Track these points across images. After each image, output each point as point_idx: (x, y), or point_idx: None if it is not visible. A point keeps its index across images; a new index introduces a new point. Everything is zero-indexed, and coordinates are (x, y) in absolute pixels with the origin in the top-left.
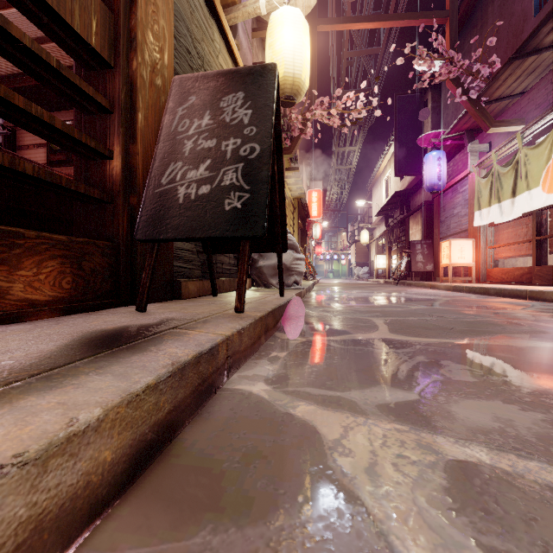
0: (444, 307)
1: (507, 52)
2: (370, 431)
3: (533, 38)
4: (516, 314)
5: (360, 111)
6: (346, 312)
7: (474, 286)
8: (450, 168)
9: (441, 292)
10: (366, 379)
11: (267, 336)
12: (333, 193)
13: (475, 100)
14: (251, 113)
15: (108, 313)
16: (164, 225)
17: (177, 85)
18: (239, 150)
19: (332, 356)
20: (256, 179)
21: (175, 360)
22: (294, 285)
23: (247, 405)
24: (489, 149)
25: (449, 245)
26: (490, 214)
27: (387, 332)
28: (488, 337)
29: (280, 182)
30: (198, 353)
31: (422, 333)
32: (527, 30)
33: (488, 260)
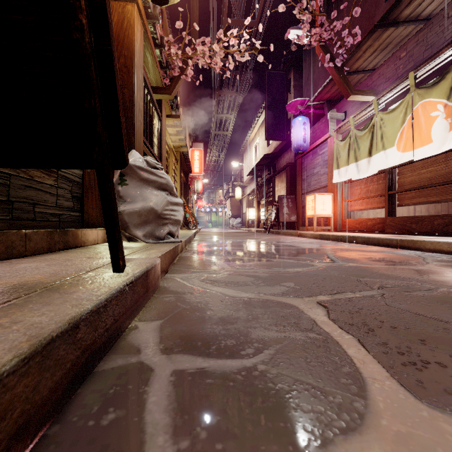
0: (349, 262)
1: (361, 34)
2: None
3: (397, 6)
4: (449, 274)
5: (243, 53)
6: (242, 282)
7: (341, 235)
8: (310, 135)
9: (312, 240)
10: None
11: None
12: (213, 156)
13: (339, 68)
14: None
15: None
16: None
17: None
18: None
19: None
20: None
21: None
22: (168, 237)
23: None
24: (344, 117)
25: (314, 199)
26: (348, 172)
27: (403, 392)
28: None
29: None
30: None
31: None
32: (379, 14)
33: (344, 212)
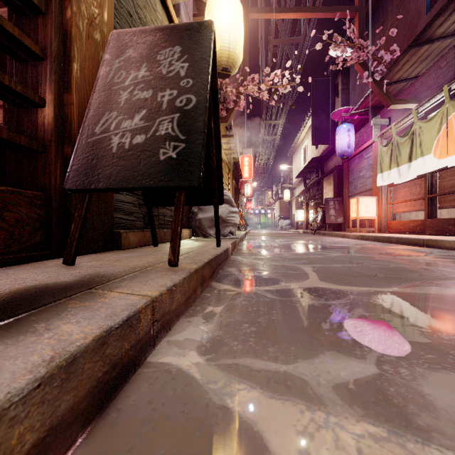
0: (359, 254)
1: (404, 43)
2: (337, 442)
3: (428, 29)
4: (423, 261)
5: (286, 86)
6: (276, 259)
7: (379, 235)
8: (357, 138)
9: (352, 240)
10: (312, 343)
11: (203, 287)
12: (261, 159)
13: (379, 81)
14: (188, 66)
15: (32, 267)
16: (96, 174)
17: (115, 39)
18: (175, 101)
19: (270, 310)
20: (191, 129)
21: (61, 350)
22: (229, 235)
23: (172, 393)
24: (389, 122)
25: (357, 202)
26: (390, 176)
27: (318, 280)
28: (412, 284)
29: (216, 138)
30: (104, 331)
31: (350, 280)
32: (420, 25)
33: (388, 214)
